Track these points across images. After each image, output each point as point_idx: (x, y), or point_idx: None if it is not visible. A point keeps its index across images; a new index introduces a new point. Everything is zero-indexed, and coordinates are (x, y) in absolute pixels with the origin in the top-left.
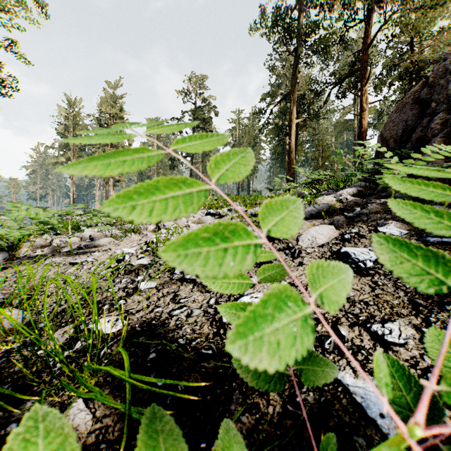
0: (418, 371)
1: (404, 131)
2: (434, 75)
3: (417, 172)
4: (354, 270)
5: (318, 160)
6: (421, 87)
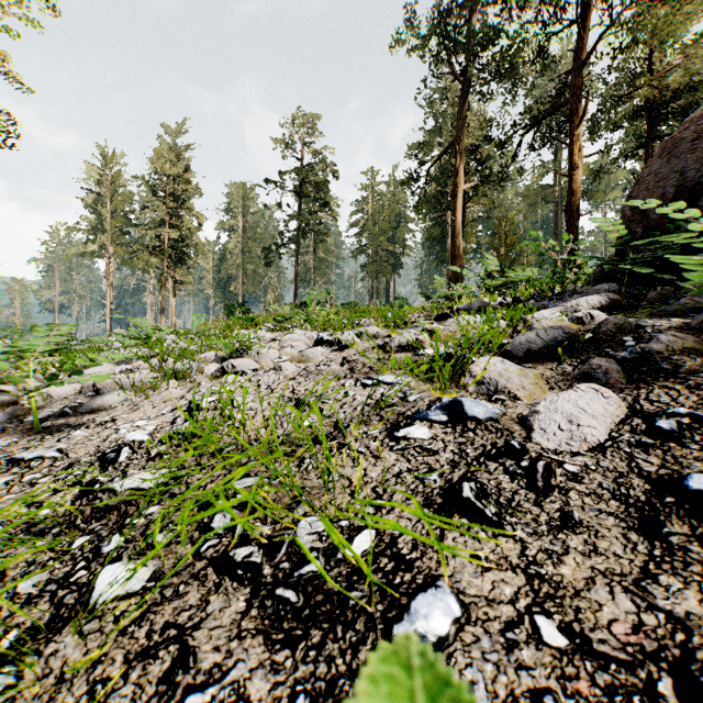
0: None
1: (678, 190)
2: None
3: None
4: None
5: (499, 249)
6: None
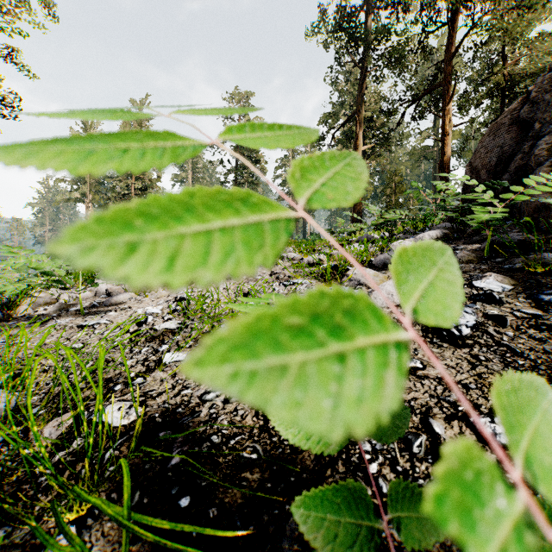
0: None
1: (499, 159)
2: (537, 89)
3: None
4: (445, 339)
5: (390, 196)
6: (521, 104)
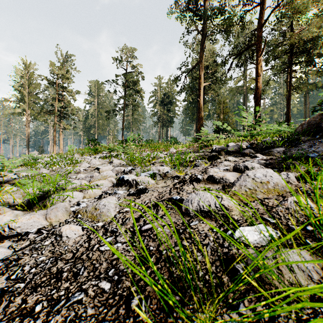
0: None
1: None
2: None
3: None
4: None
5: (220, 115)
6: None
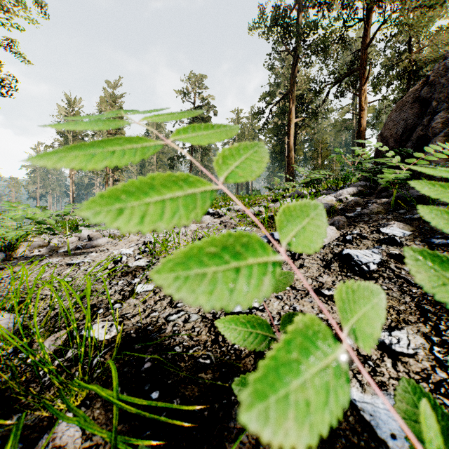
0: (430, 385)
1: (404, 130)
2: (434, 74)
3: (438, 173)
4: (357, 273)
5: (317, 159)
6: (421, 86)
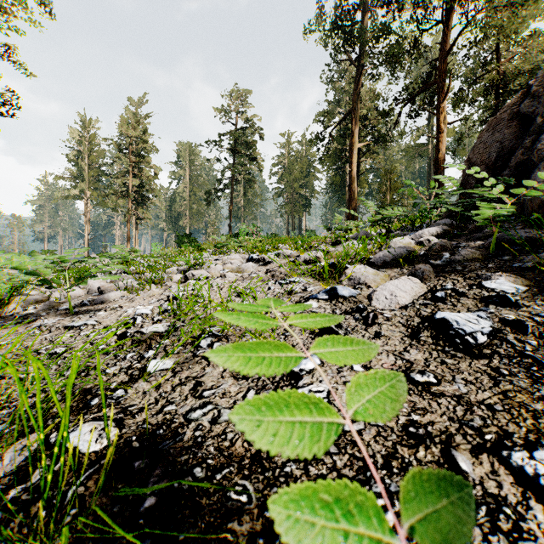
0: None
1: (498, 154)
2: (538, 83)
3: None
4: (459, 348)
5: (385, 193)
6: (521, 99)
